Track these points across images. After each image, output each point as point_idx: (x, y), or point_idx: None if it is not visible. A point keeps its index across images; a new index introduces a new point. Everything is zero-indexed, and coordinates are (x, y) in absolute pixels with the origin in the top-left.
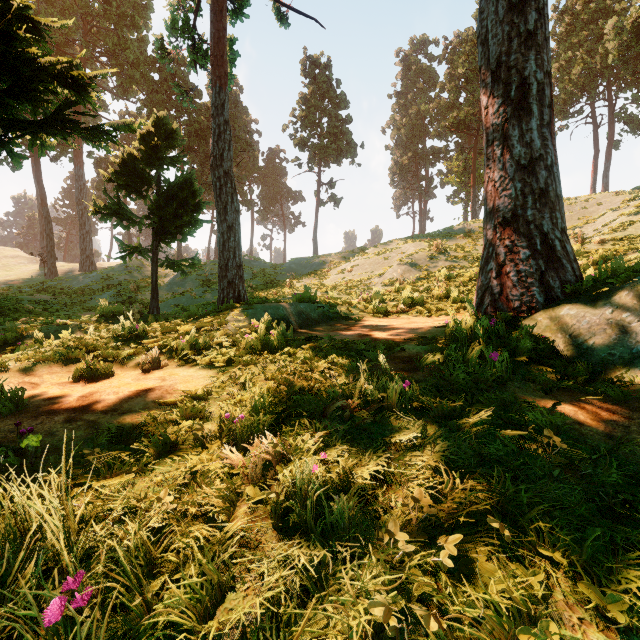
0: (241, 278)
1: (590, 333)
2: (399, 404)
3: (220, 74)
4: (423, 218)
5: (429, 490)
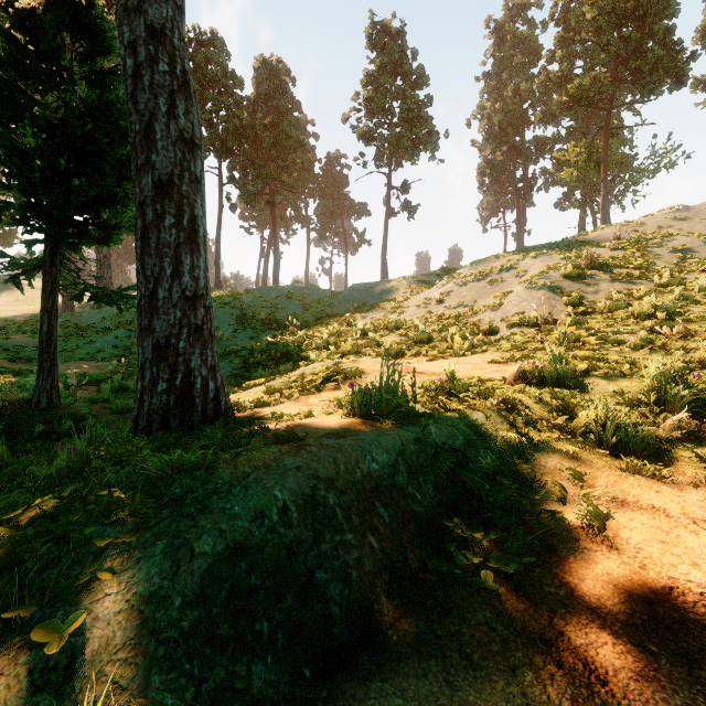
0: (198, 332)
1: None
2: None
3: None
4: (520, 230)
5: None
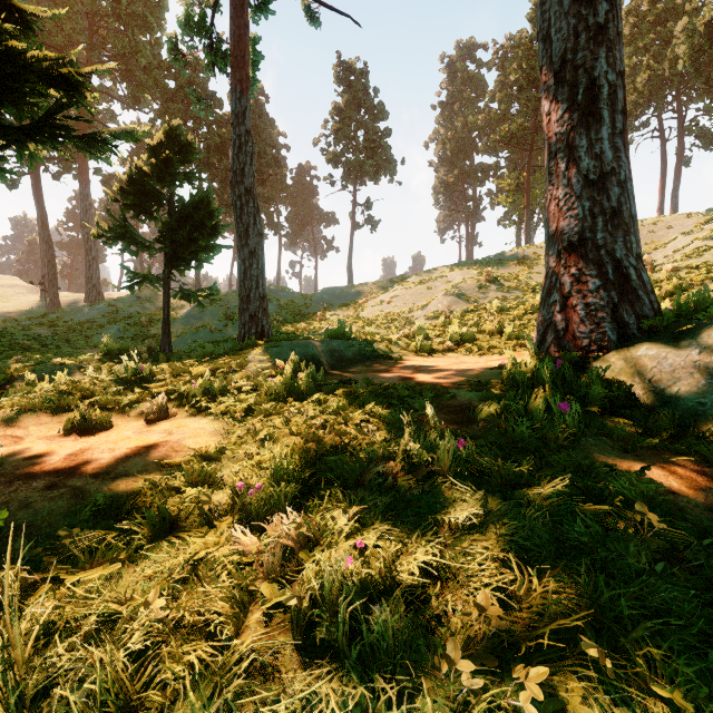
0: (265, 311)
1: (674, 378)
2: (453, 469)
3: (241, 77)
4: (471, 243)
5: (497, 593)
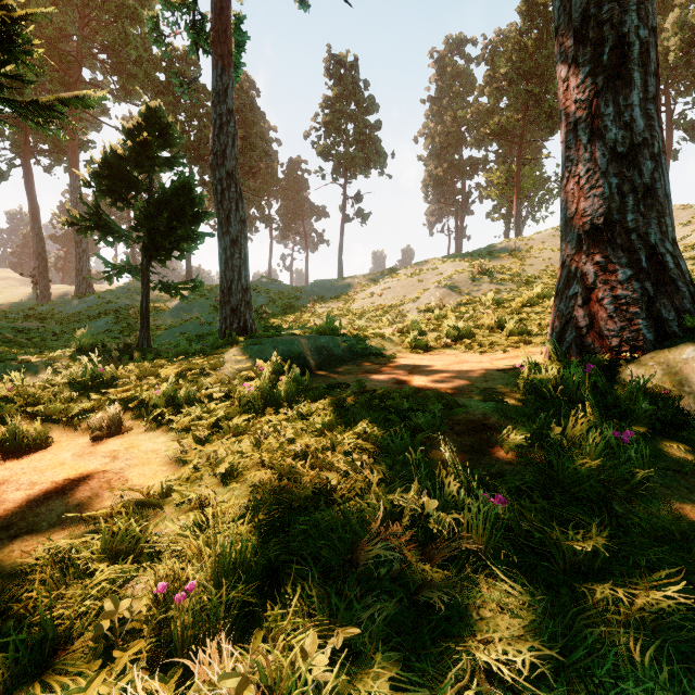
0: (248, 304)
1: None
2: (490, 544)
3: (222, 53)
4: (459, 236)
5: None
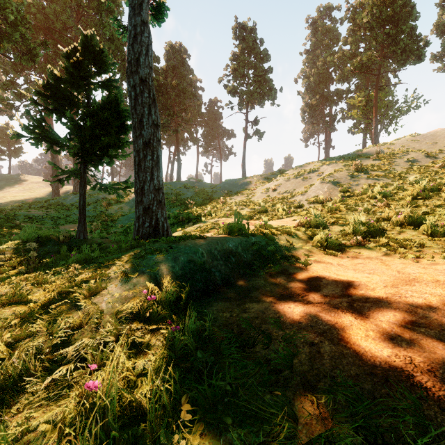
0: (160, 203)
1: None
2: None
3: None
4: (327, 146)
5: None
